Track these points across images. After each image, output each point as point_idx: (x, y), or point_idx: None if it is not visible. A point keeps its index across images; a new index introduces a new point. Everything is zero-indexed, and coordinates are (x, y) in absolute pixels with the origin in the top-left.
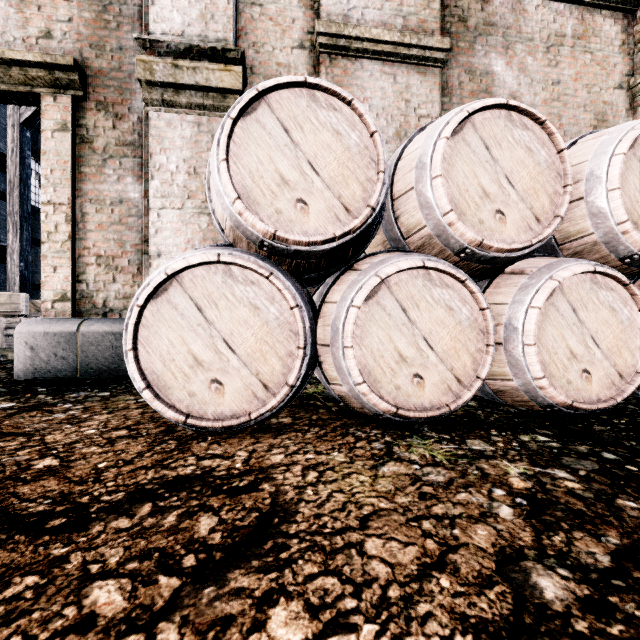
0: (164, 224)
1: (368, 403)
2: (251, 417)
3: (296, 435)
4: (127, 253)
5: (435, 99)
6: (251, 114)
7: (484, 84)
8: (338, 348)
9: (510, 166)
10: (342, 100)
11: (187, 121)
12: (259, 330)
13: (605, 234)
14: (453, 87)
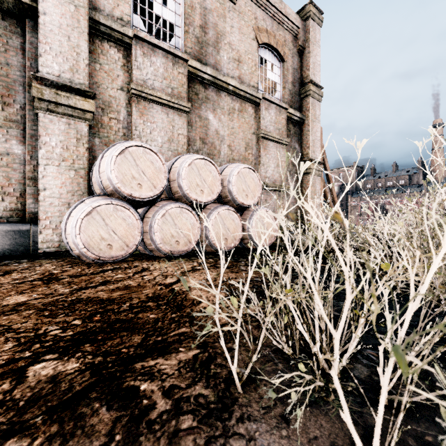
0: (48, 173)
1: (162, 250)
2: (123, 256)
3: (139, 261)
4: (12, 184)
5: (185, 127)
6: (122, 154)
7: (205, 123)
8: (152, 233)
9: (205, 177)
10: (153, 152)
11: (62, 121)
12: (125, 227)
13: (232, 198)
14: (193, 122)
